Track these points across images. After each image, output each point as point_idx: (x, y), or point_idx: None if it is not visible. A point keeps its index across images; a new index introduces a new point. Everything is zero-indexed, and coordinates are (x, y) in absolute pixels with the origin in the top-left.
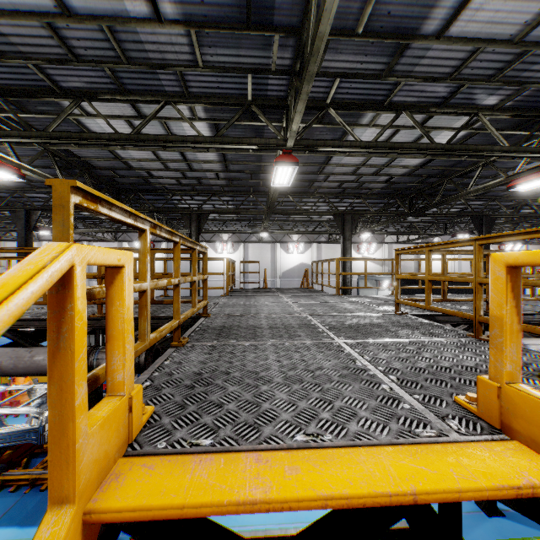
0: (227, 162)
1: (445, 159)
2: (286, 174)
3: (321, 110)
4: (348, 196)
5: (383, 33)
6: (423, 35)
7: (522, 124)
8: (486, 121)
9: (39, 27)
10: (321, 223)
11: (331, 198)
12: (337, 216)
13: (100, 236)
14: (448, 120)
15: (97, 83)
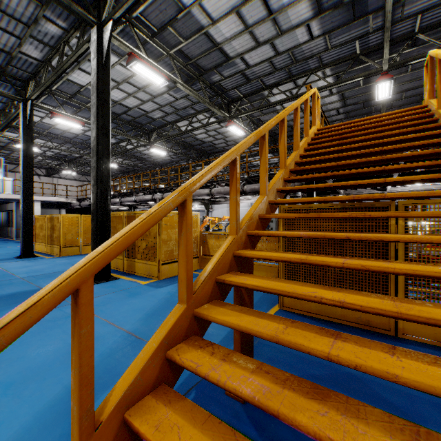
0: (345, 99)
1: None
2: (385, 88)
3: (410, 38)
4: None
5: None
6: None
7: None
8: None
9: (266, 64)
10: None
11: None
12: None
13: None
14: None
15: (280, 78)
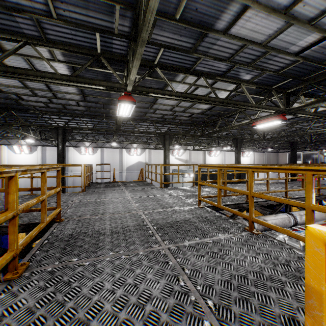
0: (84, 95)
1: (221, 107)
2: (127, 108)
3: (151, 68)
4: (167, 123)
5: (192, 22)
6: (216, 29)
7: (260, 92)
8: (244, 89)
9: None
10: (151, 137)
11: (157, 124)
12: (160, 135)
13: None
14: (225, 85)
15: None
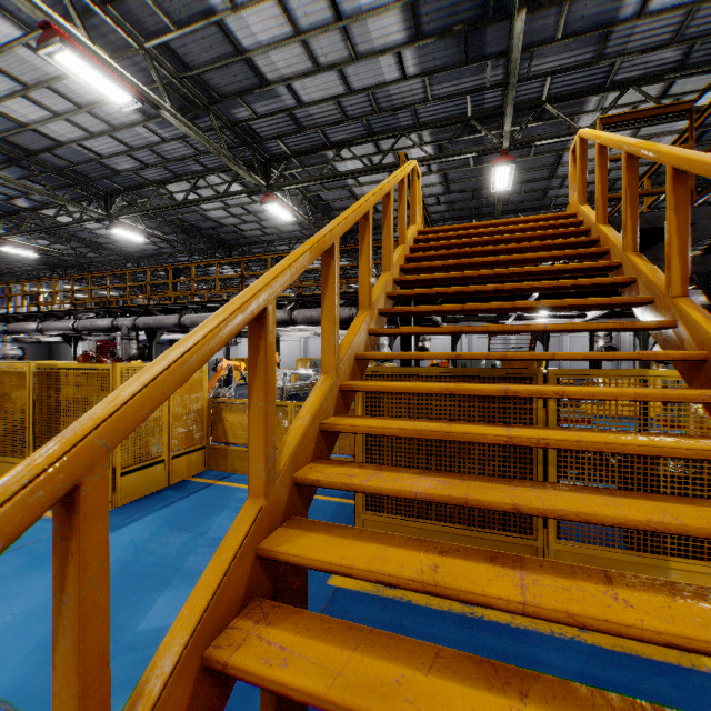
0: (448, 182)
1: None
2: (505, 176)
3: (537, 108)
4: None
5: (582, 31)
6: (622, 20)
7: None
8: None
9: (331, 105)
10: None
11: None
12: None
13: None
14: (698, 81)
15: (354, 133)
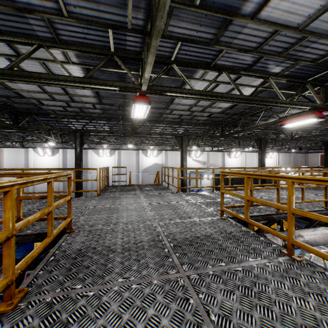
0: (100, 97)
1: (244, 105)
2: (142, 110)
3: (167, 65)
4: (185, 124)
5: (214, 8)
6: (242, 14)
7: (291, 86)
8: (273, 83)
9: None
10: (167, 138)
11: (174, 125)
12: (177, 136)
13: (10, 144)
14: (249, 80)
15: None
